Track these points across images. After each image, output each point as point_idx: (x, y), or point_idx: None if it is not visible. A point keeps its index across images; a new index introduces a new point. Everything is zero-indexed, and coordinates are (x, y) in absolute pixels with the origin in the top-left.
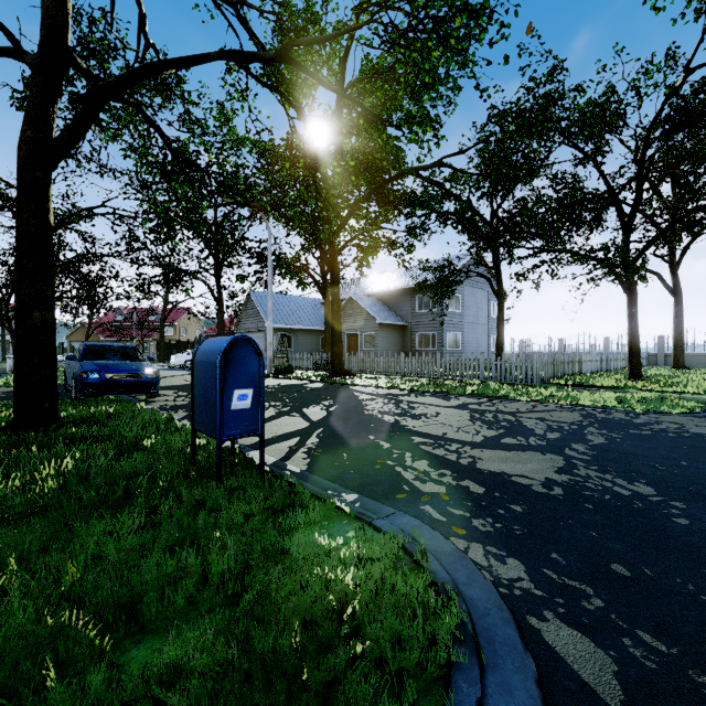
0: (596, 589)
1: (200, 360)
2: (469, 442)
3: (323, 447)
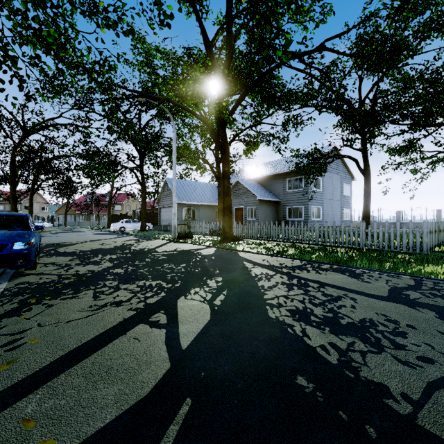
0: None
1: None
2: None
3: None
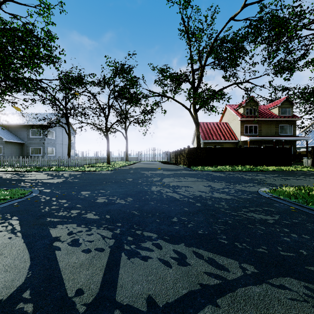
0: (54, 187)
1: None
2: (43, 179)
3: None
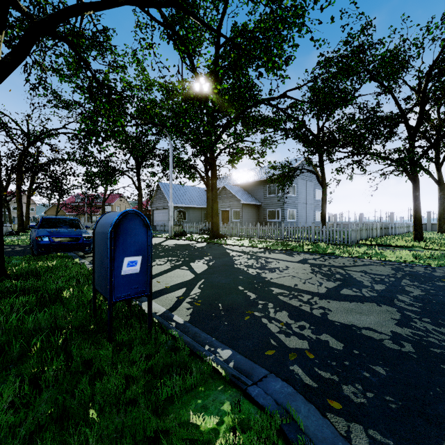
0: None
1: (98, 231)
2: (316, 293)
3: (203, 297)
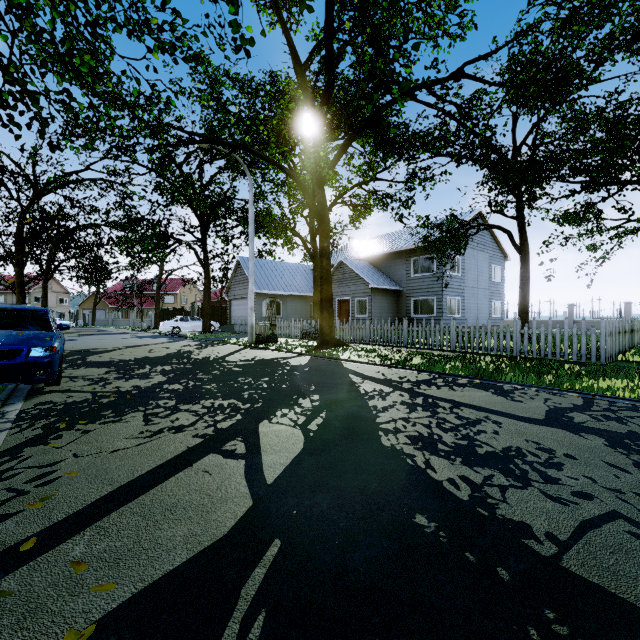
0: None
1: None
2: None
3: None
